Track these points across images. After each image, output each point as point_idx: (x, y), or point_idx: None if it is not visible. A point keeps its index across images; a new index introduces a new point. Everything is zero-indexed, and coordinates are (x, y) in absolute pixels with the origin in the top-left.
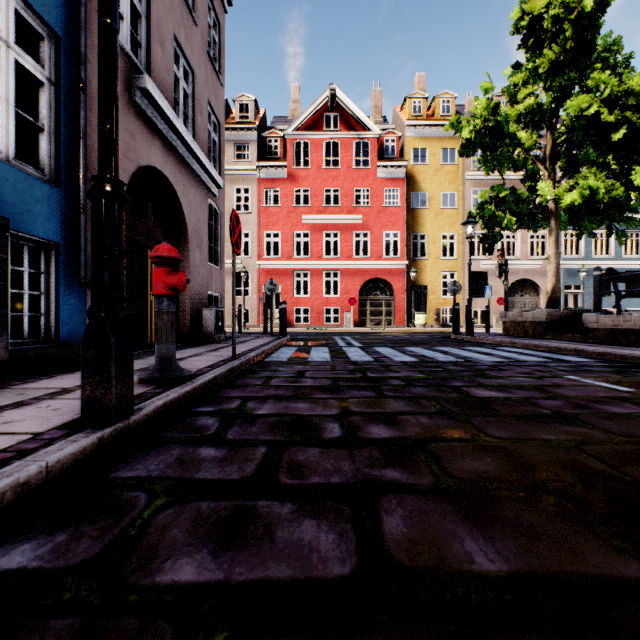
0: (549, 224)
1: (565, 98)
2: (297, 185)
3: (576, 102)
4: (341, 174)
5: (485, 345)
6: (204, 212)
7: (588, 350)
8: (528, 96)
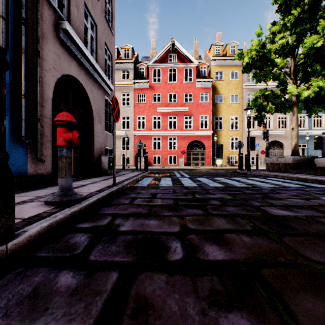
0: (293, 109)
1: (303, 39)
2: (154, 92)
3: (310, 40)
4: (177, 86)
5: (259, 176)
6: (103, 103)
7: (324, 180)
8: (281, 39)
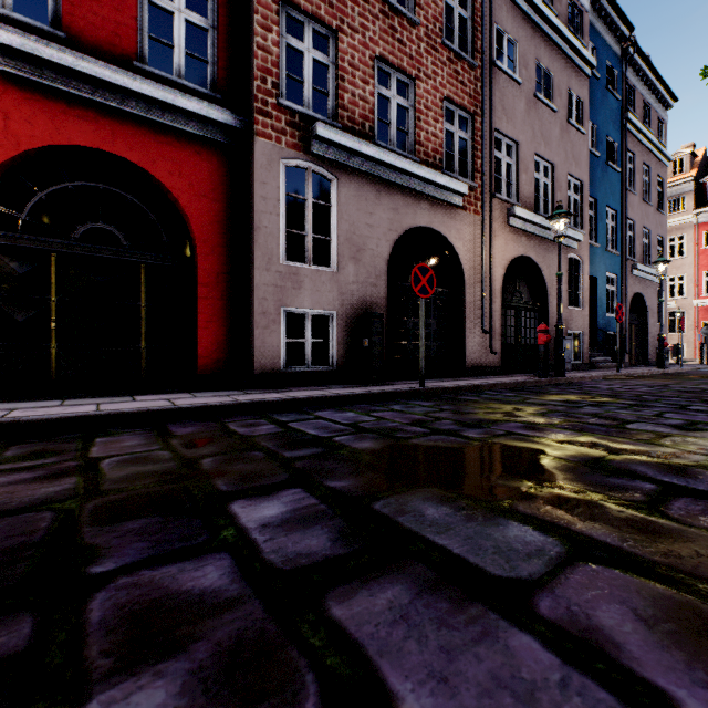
0: None
1: None
2: None
3: None
4: None
5: None
6: (654, 297)
7: None
8: None
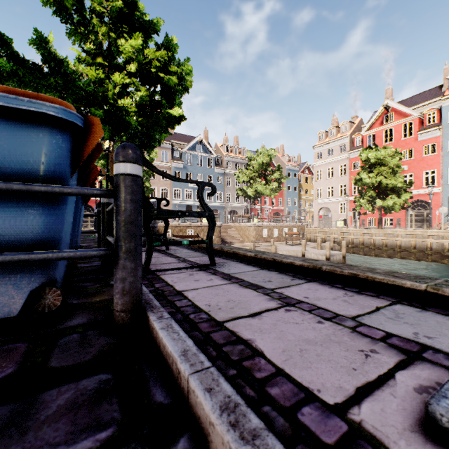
0: None
1: None
2: None
3: None
4: None
5: None
6: None
7: None
8: None
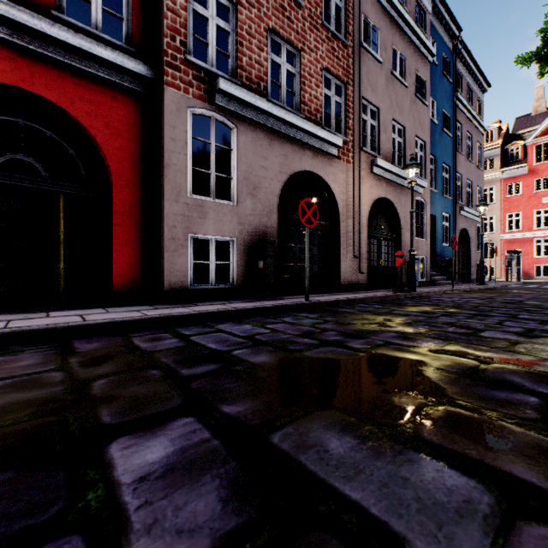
0: None
1: None
2: (537, 176)
3: None
4: None
5: None
6: (475, 231)
7: None
8: None
